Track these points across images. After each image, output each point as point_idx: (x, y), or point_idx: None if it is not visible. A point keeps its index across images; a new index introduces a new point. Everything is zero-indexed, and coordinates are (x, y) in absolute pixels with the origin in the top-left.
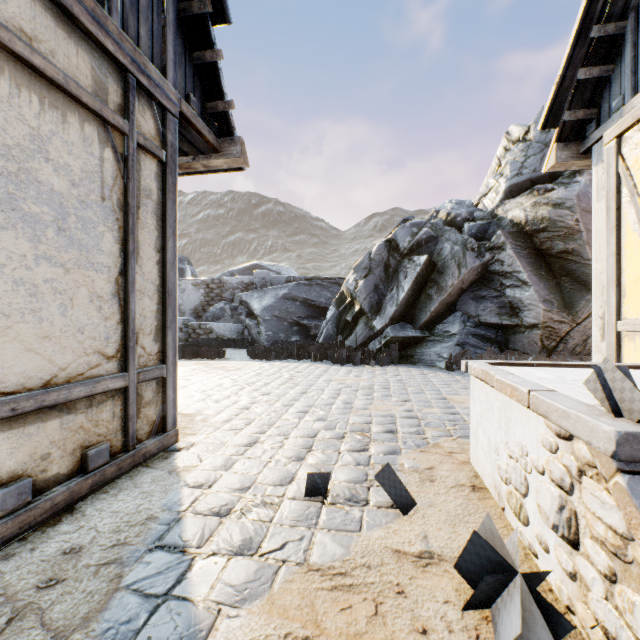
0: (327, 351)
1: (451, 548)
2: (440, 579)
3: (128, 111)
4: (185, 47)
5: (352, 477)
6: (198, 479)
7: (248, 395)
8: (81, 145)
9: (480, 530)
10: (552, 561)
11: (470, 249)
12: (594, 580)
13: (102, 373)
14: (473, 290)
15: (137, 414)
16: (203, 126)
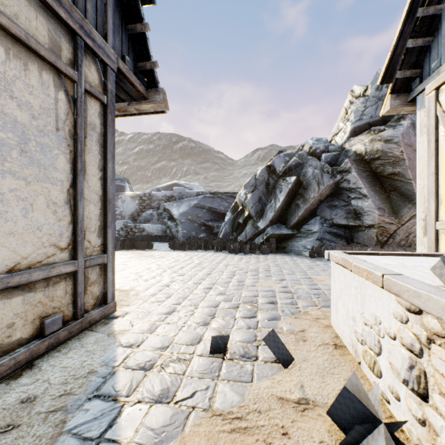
0: (225, 244)
1: (322, 395)
2: (315, 422)
3: (77, 64)
4: (121, 21)
5: (245, 338)
6: (129, 340)
7: (169, 276)
8: (40, 88)
9: (347, 384)
10: (403, 408)
11: (326, 172)
12: (443, 428)
13: (56, 261)
14: (328, 201)
15: (84, 291)
16: (135, 79)
